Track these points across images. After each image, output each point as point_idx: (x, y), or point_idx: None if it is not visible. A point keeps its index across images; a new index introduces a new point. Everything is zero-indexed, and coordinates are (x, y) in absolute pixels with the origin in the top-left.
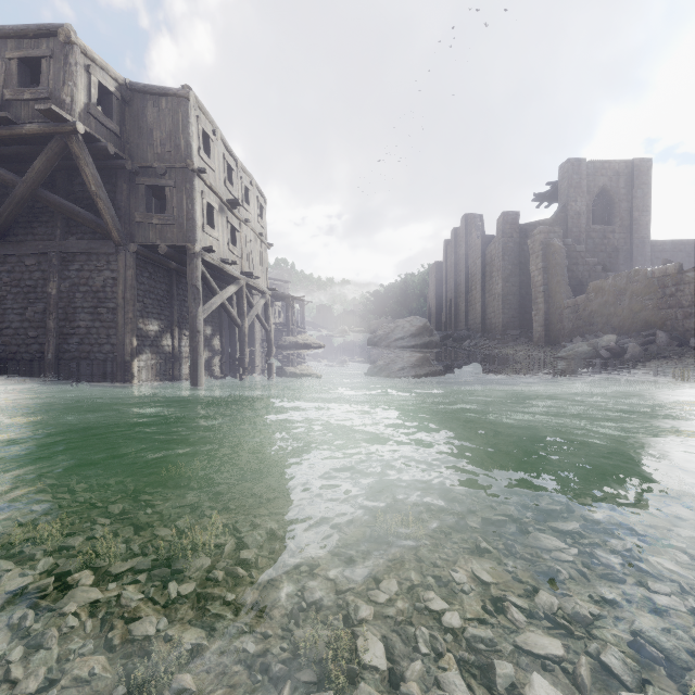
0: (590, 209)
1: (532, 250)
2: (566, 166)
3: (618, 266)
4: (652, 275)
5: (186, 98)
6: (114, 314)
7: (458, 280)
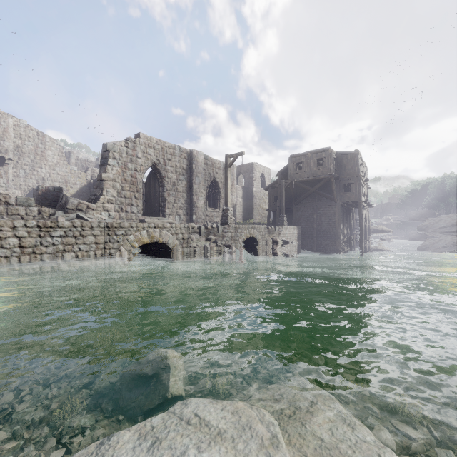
0: None
1: None
2: None
3: None
4: None
5: (357, 154)
6: (334, 223)
7: None
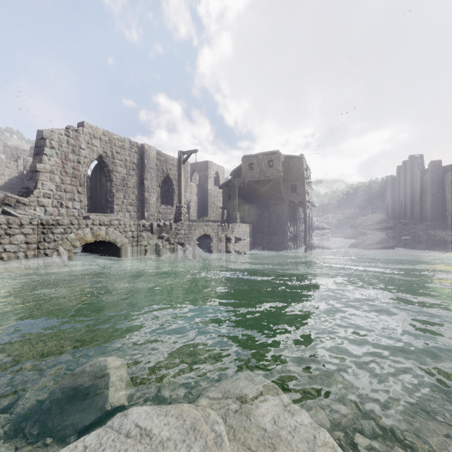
0: None
1: (446, 183)
2: None
3: None
4: None
5: (302, 158)
6: (283, 221)
7: (406, 190)
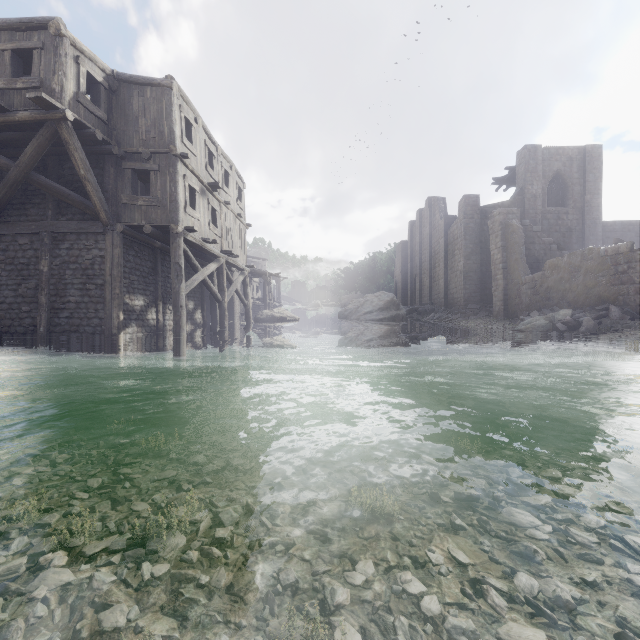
0: (545, 192)
1: (492, 230)
2: (523, 152)
3: (571, 245)
4: (605, 253)
5: (169, 87)
6: (102, 290)
7: (423, 258)
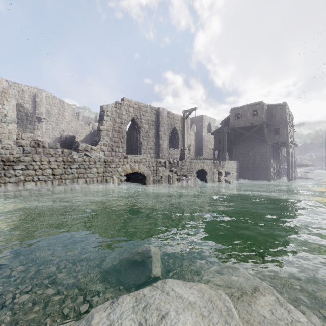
0: None
1: None
2: None
3: None
4: None
5: (285, 105)
6: (266, 159)
7: None
